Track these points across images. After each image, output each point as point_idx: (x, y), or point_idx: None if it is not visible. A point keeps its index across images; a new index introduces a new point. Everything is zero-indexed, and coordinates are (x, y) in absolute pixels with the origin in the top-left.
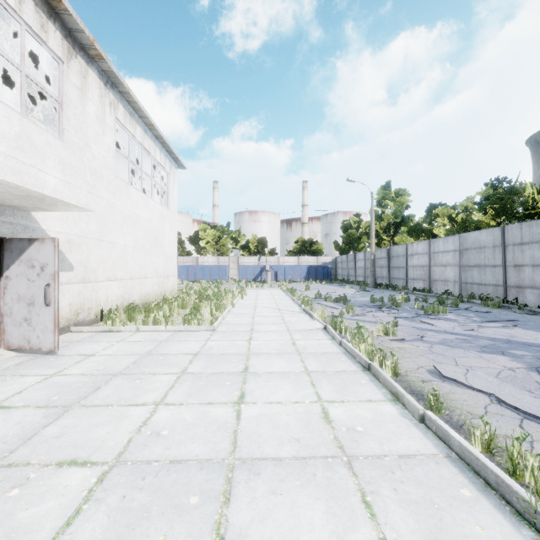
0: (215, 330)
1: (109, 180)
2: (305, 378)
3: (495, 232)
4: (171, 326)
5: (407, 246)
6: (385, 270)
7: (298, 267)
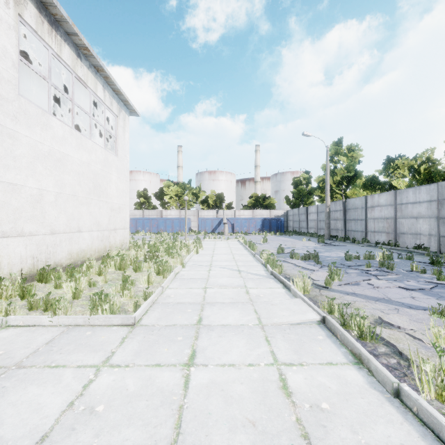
0: (137, 322)
1: (3, 96)
2: None
3: None
4: (62, 318)
5: (366, 198)
6: (340, 222)
7: (253, 219)
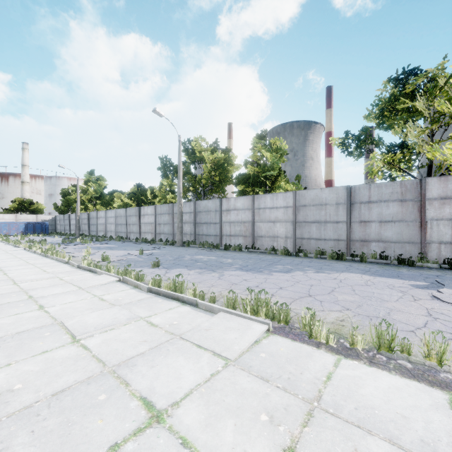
0: None
1: None
2: (11, 255)
3: (124, 210)
4: None
5: (97, 213)
6: (87, 226)
7: (15, 223)
